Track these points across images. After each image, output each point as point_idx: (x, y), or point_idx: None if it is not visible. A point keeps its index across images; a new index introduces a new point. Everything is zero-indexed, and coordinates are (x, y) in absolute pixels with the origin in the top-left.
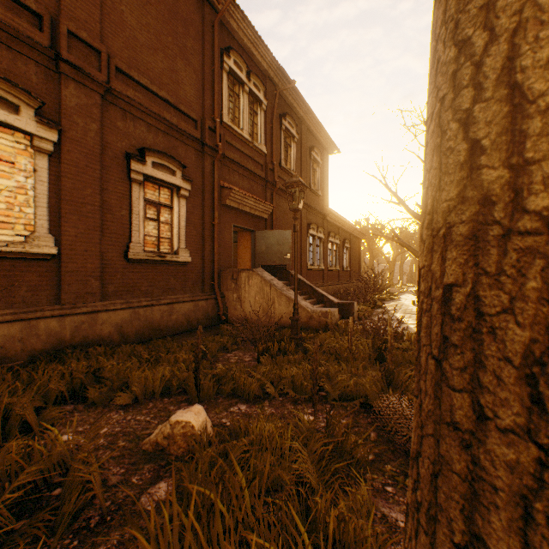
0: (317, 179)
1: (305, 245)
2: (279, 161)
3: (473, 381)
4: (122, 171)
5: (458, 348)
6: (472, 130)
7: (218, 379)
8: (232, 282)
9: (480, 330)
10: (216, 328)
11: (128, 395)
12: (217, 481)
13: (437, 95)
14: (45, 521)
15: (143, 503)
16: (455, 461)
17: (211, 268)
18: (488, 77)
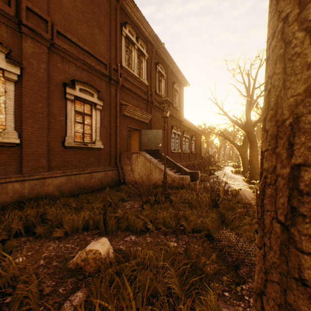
0: (177, 101)
1: (170, 138)
2: (155, 90)
3: None
4: (61, 94)
5: (307, 218)
6: None
7: (118, 219)
8: (127, 160)
9: None
10: (118, 187)
11: (61, 230)
12: (114, 293)
13: (278, 17)
14: None
15: (65, 308)
16: None
17: (115, 151)
18: None
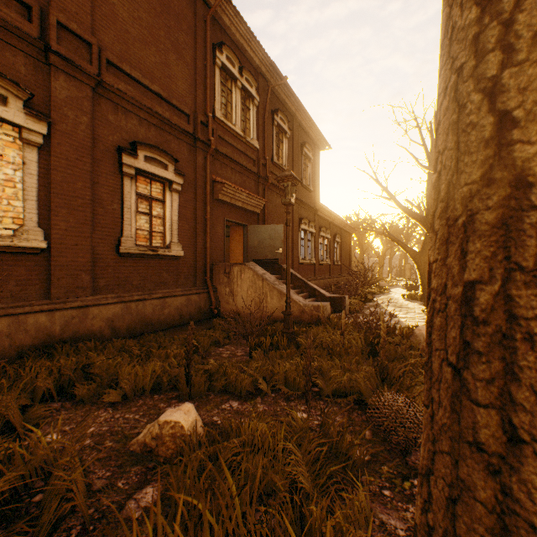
0: (309, 175)
1: (297, 240)
2: (271, 157)
3: (502, 396)
4: (113, 165)
5: (483, 356)
6: (500, 100)
7: (209, 375)
8: (224, 276)
9: (513, 336)
10: (208, 322)
11: (117, 392)
12: (206, 487)
13: (452, 66)
14: (22, 532)
15: (128, 511)
16: (478, 488)
17: (203, 262)
18: (521, 36)
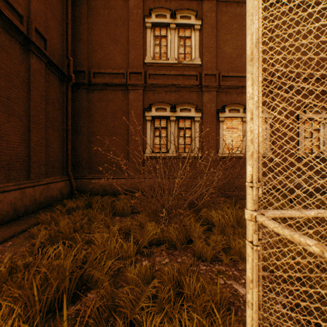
0: None
1: None
2: None
3: None
4: (293, 120)
5: None
6: None
7: None
8: None
9: None
10: None
11: None
12: None
13: None
14: None
15: None
16: None
17: None
18: None
